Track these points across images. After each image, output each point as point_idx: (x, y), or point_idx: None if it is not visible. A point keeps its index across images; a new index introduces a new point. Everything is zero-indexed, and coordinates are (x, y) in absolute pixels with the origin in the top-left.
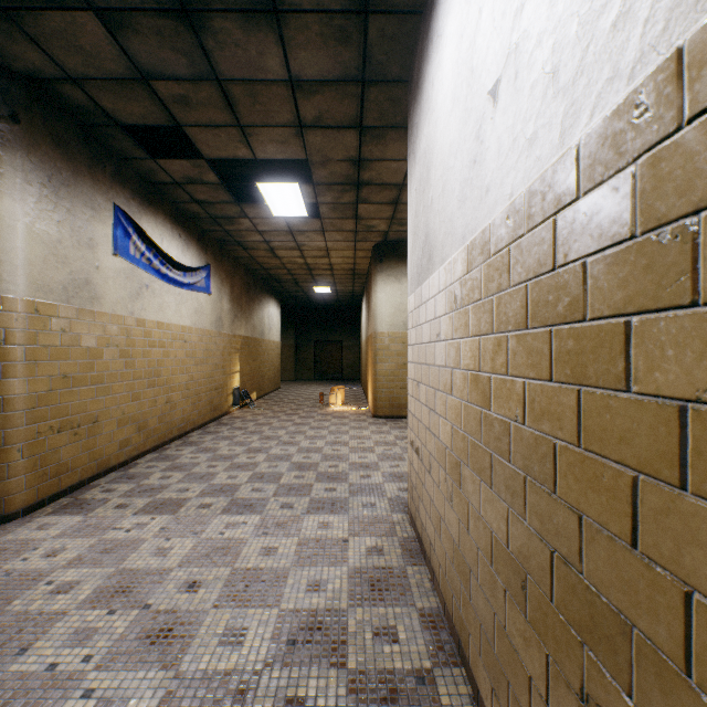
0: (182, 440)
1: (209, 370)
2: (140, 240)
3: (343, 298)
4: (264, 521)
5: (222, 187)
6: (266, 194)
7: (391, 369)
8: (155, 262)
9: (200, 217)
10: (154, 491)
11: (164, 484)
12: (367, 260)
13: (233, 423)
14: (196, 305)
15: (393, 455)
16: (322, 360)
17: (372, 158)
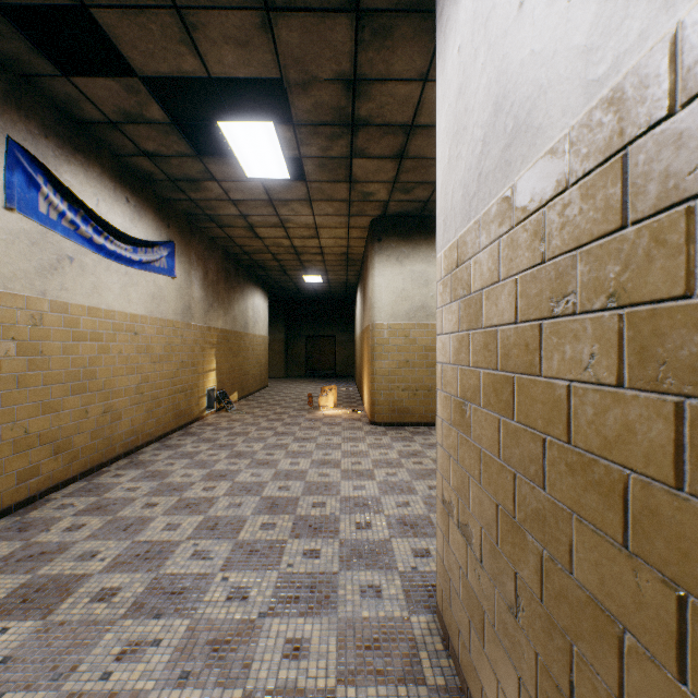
0: (129, 458)
1: (172, 369)
2: (58, 195)
3: (335, 290)
4: (191, 638)
5: (173, 129)
6: (233, 142)
7: (391, 367)
8: (83, 227)
9: (156, 178)
10: (42, 557)
11: (65, 542)
12: (362, 241)
13: (202, 433)
14: (152, 289)
15: (400, 484)
16: (313, 356)
17: (373, 76)
